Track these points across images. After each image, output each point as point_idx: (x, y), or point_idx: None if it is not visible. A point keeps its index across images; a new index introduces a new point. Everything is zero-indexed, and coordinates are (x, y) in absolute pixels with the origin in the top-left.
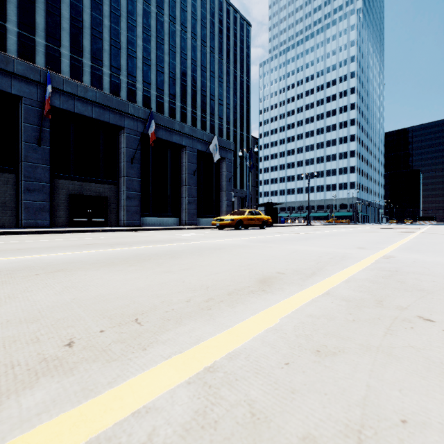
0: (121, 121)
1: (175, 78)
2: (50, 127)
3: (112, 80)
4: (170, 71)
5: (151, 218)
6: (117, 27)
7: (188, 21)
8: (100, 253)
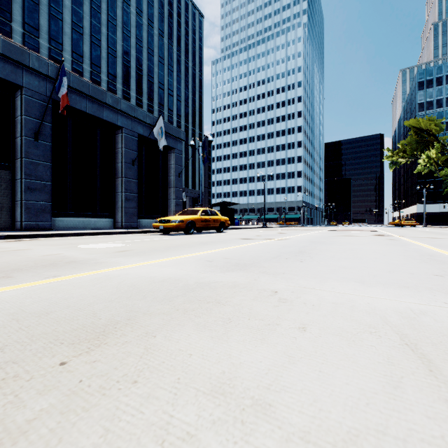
0: (15, 76)
1: (115, 56)
2: None
3: (27, 41)
4: (109, 46)
5: (70, 219)
6: None
7: None
8: None
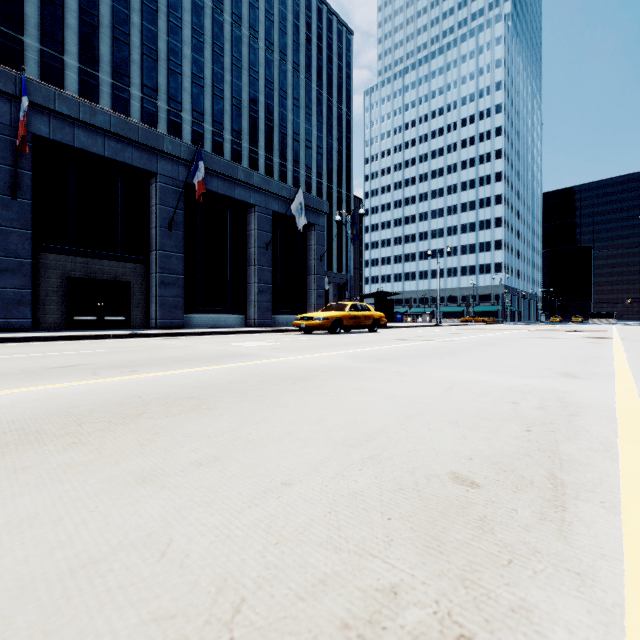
0: (151, 164)
1: (240, 107)
2: (34, 169)
3: (145, 106)
4: (233, 96)
5: (201, 316)
6: (152, 27)
7: (260, 23)
8: (49, 395)
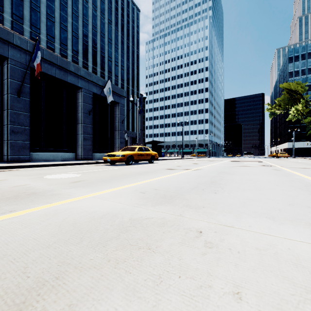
0: (3, 50)
1: (77, 38)
2: None
3: (14, 26)
4: (73, 31)
5: (44, 153)
6: None
7: None
8: None
